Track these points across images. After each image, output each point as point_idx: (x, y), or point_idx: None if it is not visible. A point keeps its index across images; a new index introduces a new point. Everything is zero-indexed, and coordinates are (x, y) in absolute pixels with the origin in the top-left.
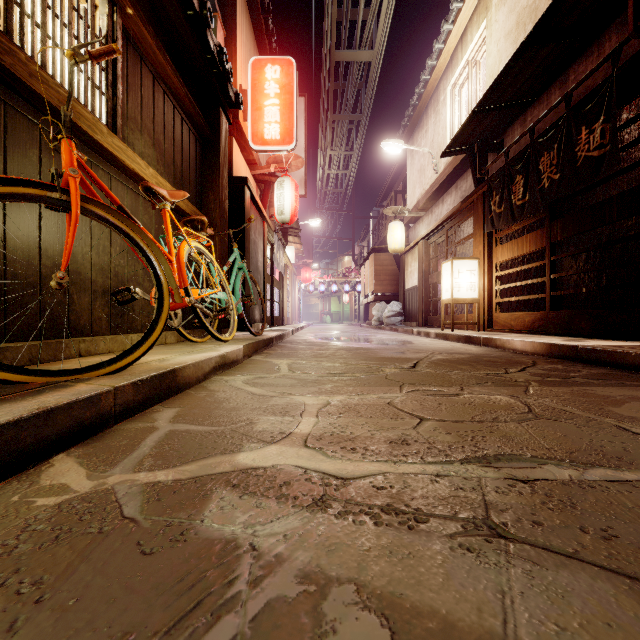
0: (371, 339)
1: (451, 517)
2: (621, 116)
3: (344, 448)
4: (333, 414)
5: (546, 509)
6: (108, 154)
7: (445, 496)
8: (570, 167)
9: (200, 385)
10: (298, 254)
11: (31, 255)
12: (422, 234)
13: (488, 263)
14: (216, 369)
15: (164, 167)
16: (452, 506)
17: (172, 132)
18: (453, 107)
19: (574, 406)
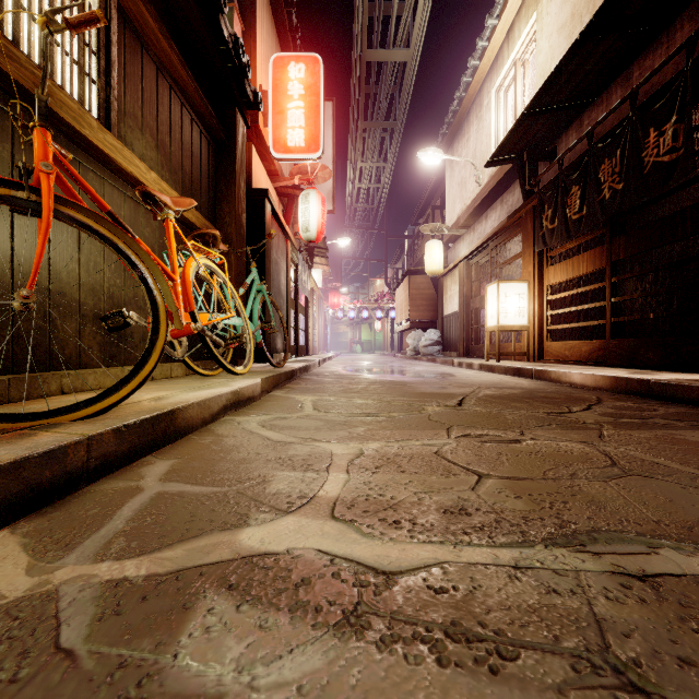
0: (407, 371)
1: (552, 648)
2: (694, 117)
3: (384, 521)
4: (368, 468)
5: (689, 631)
6: (99, 153)
7: (535, 606)
8: (636, 175)
9: (206, 428)
10: (325, 277)
11: (0, 271)
12: (463, 254)
13: (539, 286)
14: (227, 408)
15: (170, 173)
16: (549, 625)
17: (180, 133)
18: (498, 112)
19: (667, 457)
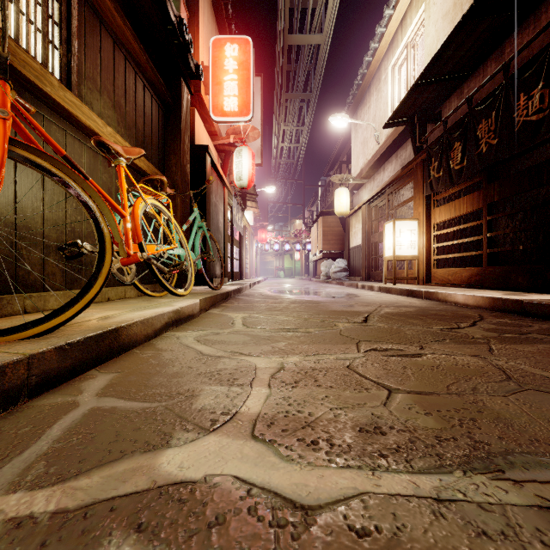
0: (321, 292)
1: None
2: None
3: (302, 441)
4: (287, 382)
5: None
6: (61, 109)
7: None
8: (508, 132)
9: (149, 343)
10: (255, 217)
11: None
12: (365, 199)
13: (427, 223)
14: (169, 324)
15: (125, 129)
16: None
17: (134, 97)
18: (393, 85)
19: None
